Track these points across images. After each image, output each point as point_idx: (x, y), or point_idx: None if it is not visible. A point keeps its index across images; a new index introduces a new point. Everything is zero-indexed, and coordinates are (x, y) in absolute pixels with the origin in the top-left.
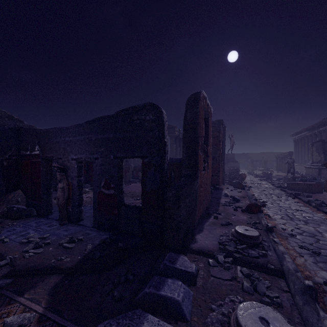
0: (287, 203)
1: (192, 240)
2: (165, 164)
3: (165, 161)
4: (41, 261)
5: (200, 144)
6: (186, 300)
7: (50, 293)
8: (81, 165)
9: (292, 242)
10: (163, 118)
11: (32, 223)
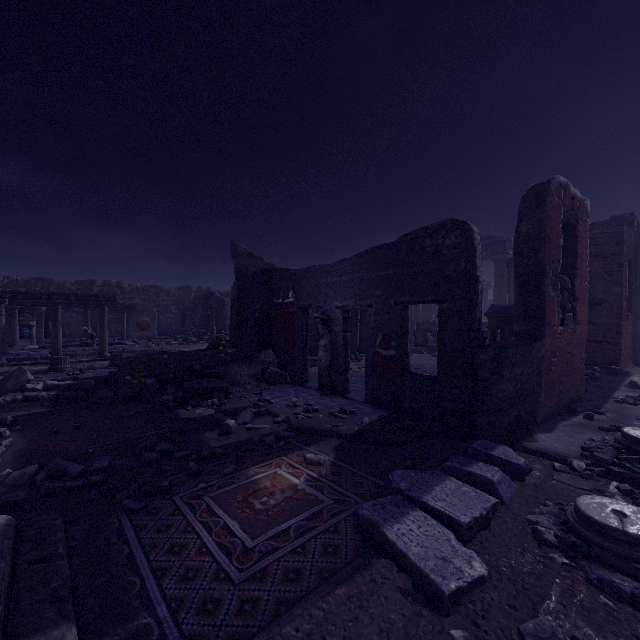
0: None
1: (528, 437)
2: (476, 311)
3: (476, 306)
4: (315, 424)
5: (550, 276)
6: (504, 485)
7: (334, 450)
8: (347, 315)
9: None
10: (474, 240)
11: (289, 390)
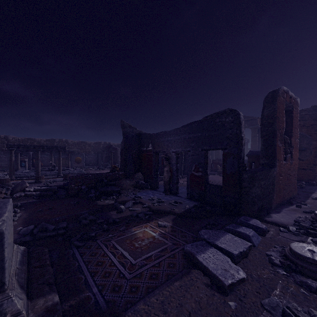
0: None
1: (267, 215)
2: (242, 153)
3: (241, 151)
4: (163, 208)
5: (279, 136)
6: (255, 238)
7: (172, 220)
8: (178, 156)
9: None
10: (240, 119)
11: (149, 192)
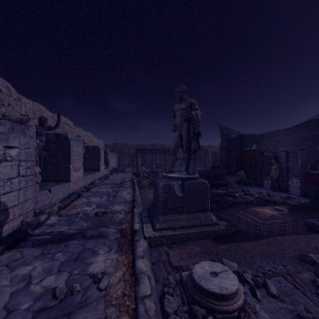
0: None
1: None
2: None
3: None
4: (274, 200)
5: None
6: None
7: (287, 208)
8: (288, 154)
9: None
10: None
11: (254, 188)
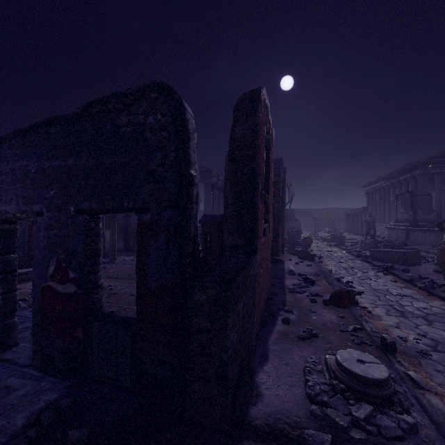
0: (382, 283)
1: (252, 391)
2: (191, 226)
3: (191, 219)
4: None
5: (260, 187)
6: None
7: None
8: (11, 227)
9: (433, 372)
10: (187, 123)
11: None
